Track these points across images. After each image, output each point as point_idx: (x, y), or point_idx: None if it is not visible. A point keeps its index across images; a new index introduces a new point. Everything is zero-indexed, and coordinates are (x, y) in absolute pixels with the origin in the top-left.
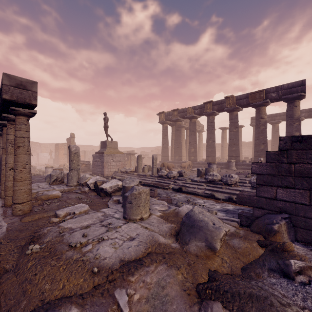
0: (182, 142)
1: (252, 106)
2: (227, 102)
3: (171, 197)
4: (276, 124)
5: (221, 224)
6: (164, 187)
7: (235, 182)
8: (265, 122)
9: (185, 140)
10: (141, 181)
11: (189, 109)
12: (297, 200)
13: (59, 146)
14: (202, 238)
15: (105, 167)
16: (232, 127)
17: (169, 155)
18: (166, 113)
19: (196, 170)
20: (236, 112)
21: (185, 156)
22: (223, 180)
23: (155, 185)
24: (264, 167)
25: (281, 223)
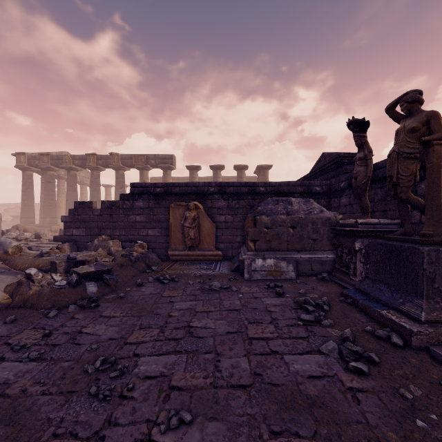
0: (61, 199)
1: (136, 168)
2: (113, 159)
3: None
4: None
5: (16, 242)
6: None
7: None
8: None
9: None
10: None
11: (66, 157)
12: (81, 234)
13: None
14: (2, 249)
15: None
16: (118, 187)
17: None
18: (30, 156)
19: None
20: (122, 171)
21: None
22: None
23: None
24: (68, 218)
25: (65, 244)
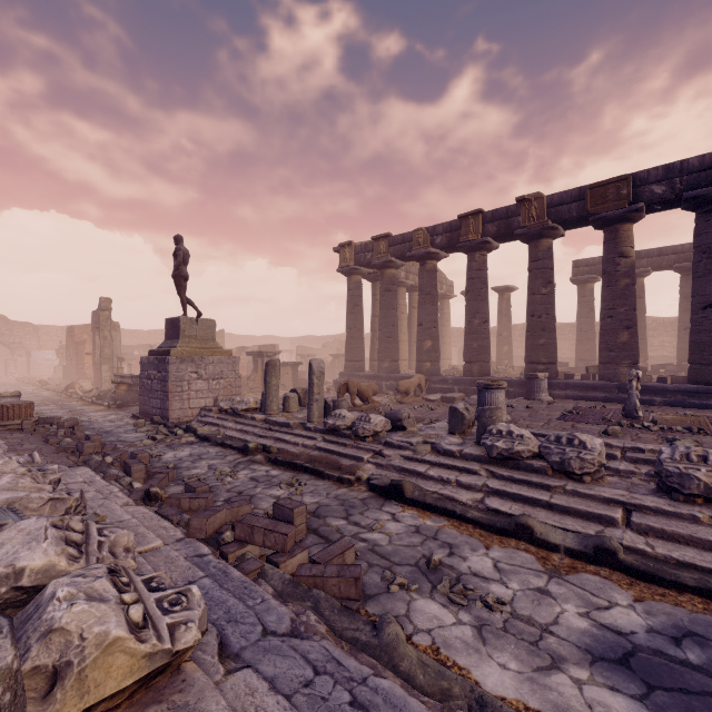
0: (400, 324)
1: (596, 221)
2: (525, 212)
3: (363, 533)
4: (638, 279)
5: None
6: (341, 478)
7: (597, 467)
8: (632, 266)
9: (407, 319)
10: (270, 447)
11: (419, 234)
12: None
13: (77, 333)
14: None
15: (171, 396)
16: (537, 283)
17: (367, 355)
18: (359, 247)
19: (438, 401)
20: (547, 240)
21: (408, 360)
22: (550, 457)
23: (311, 468)
24: None
25: None
